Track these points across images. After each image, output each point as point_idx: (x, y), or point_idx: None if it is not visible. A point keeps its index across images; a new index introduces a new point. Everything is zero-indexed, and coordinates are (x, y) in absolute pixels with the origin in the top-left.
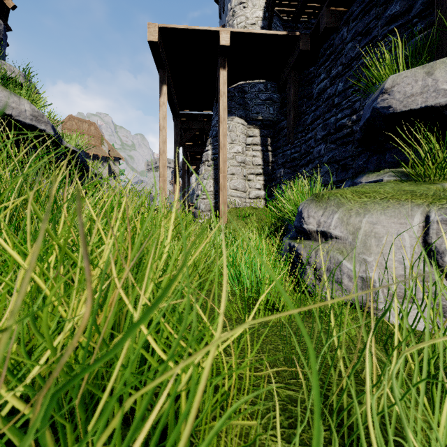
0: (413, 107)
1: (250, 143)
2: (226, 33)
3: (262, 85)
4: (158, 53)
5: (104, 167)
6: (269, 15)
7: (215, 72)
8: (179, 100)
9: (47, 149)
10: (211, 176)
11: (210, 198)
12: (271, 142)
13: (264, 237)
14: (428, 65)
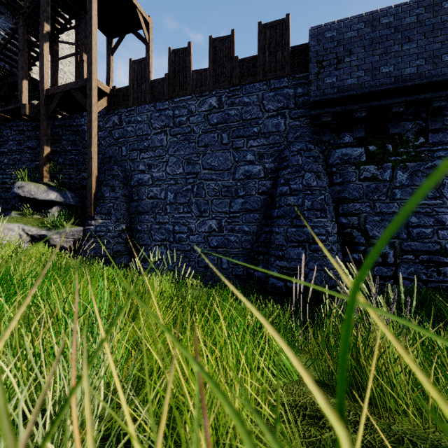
0: (25, 196)
1: None
2: None
3: None
4: None
5: None
6: None
7: None
8: None
9: None
10: None
11: None
12: None
13: None
14: (30, 184)
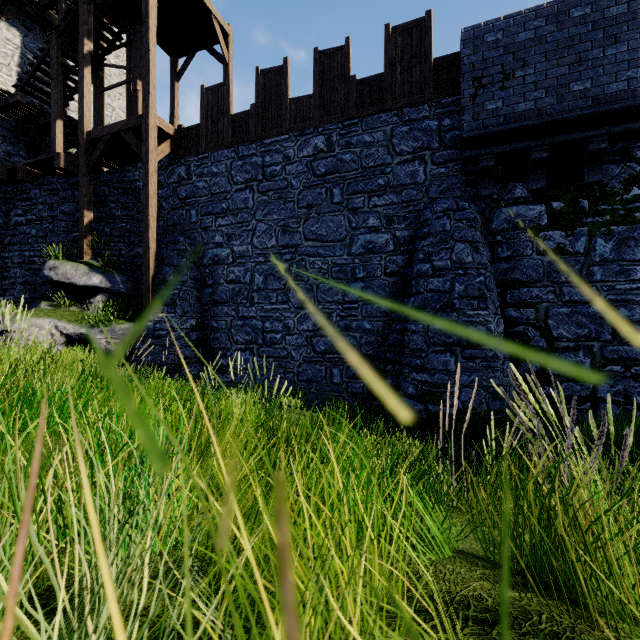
0: (59, 280)
1: None
2: None
3: None
4: None
5: None
6: None
7: None
8: None
9: None
10: None
11: None
12: None
13: None
14: (66, 264)
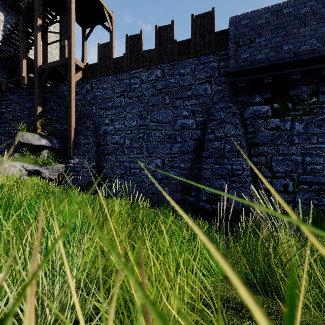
0: (24, 142)
1: None
2: None
3: None
4: None
5: None
6: None
7: None
8: None
9: None
10: None
11: None
12: None
13: None
14: (27, 134)
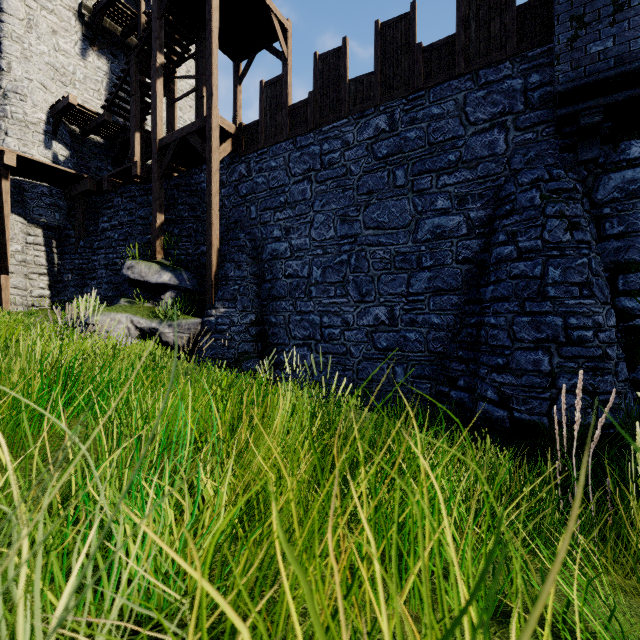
0: (135, 278)
1: (32, 242)
2: (13, 155)
3: (46, 189)
4: None
5: None
6: (55, 125)
7: None
8: None
9: None
10: None
11: None
12: (57, 244)
13: None
14: (141, 263)
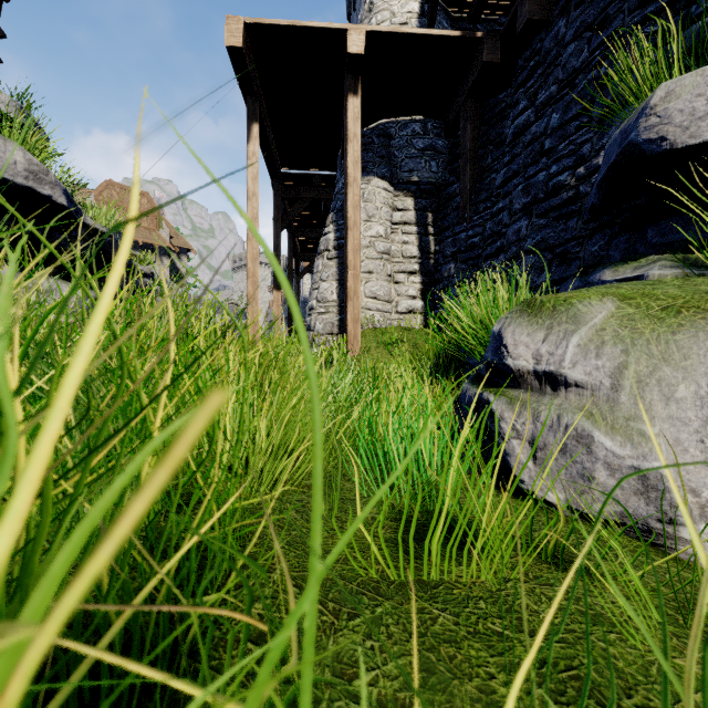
0: None
1: (398, 221)
2: (359, 33)
3: (418, 125)
4: (243, 68)
5: (163, 263)
6: (431, 9)
7: (340, 103)
8: (280, 151)
9: (57, 229)
10: (333, 275)
11: (332, 313)
12: (433, 219)
13: (424, 380)
14: None
